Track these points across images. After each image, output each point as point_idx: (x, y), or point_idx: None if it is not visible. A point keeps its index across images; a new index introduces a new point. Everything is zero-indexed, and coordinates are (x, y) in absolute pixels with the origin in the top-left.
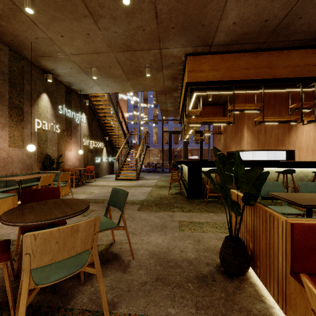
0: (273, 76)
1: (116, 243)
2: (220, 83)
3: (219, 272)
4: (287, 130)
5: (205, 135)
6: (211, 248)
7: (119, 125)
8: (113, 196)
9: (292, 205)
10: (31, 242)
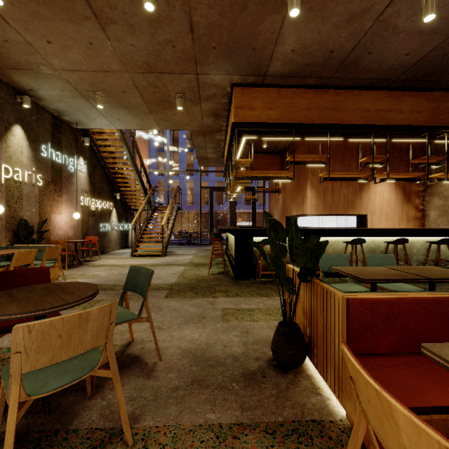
0: (341, 122)
1: (135, 342)
2: (277, 126)
3: (271, 367)
4: (358, 190)
5: (259, 193)
6: (262, 340)
7: (137, 177)
8: (132, 277)
9: (362, 283)
10: (24, 337)
